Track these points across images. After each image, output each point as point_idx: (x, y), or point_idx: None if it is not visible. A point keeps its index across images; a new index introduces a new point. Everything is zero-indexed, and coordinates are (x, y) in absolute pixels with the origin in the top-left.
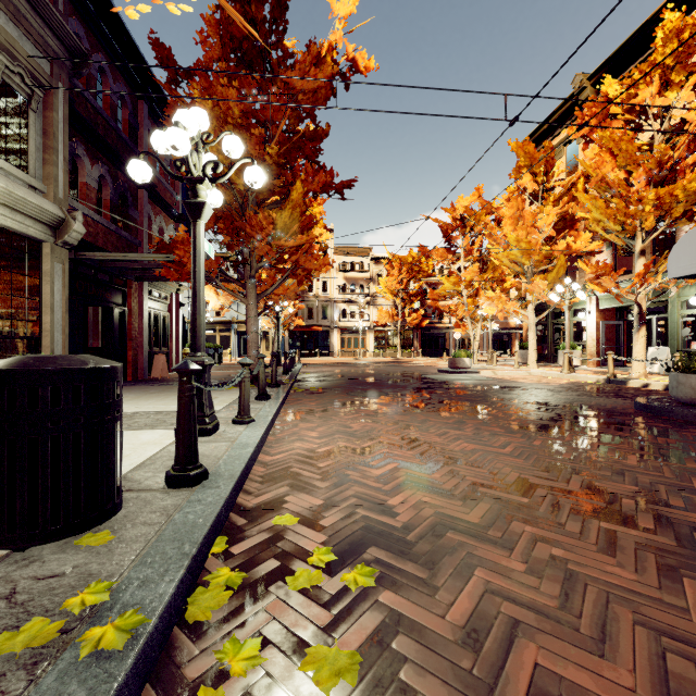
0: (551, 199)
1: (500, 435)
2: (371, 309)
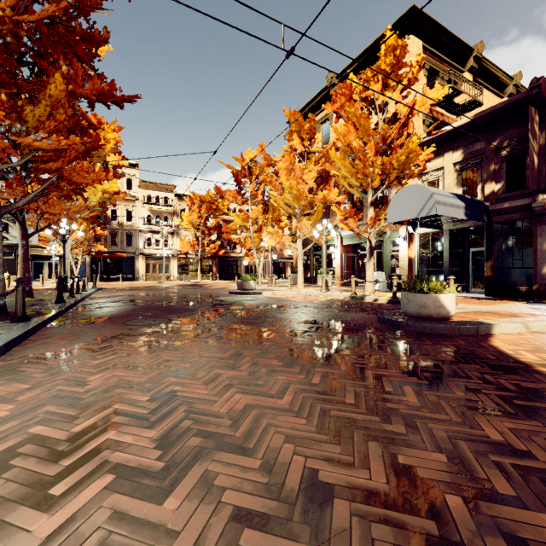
0: (314, 159)
1: (278, 371)
2: (175, 239)
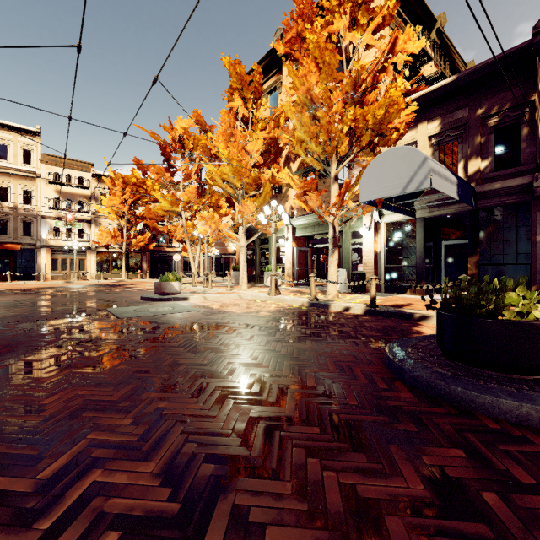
0: (260, 127)
1: None
2: (93, 229)
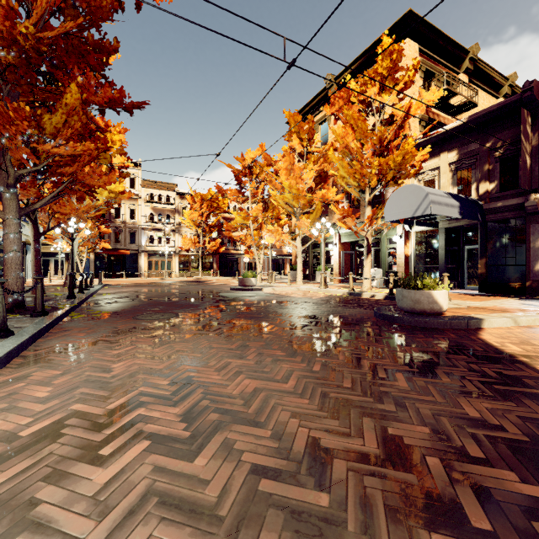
0: (312, 159)
1: (282, 361)
2: (176, 236)
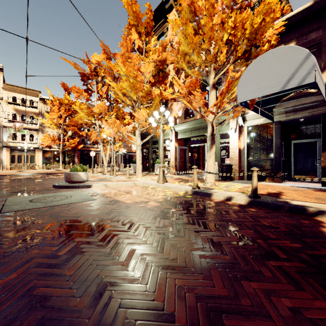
0: (151, 54)
1: None
2: (40, 135)
